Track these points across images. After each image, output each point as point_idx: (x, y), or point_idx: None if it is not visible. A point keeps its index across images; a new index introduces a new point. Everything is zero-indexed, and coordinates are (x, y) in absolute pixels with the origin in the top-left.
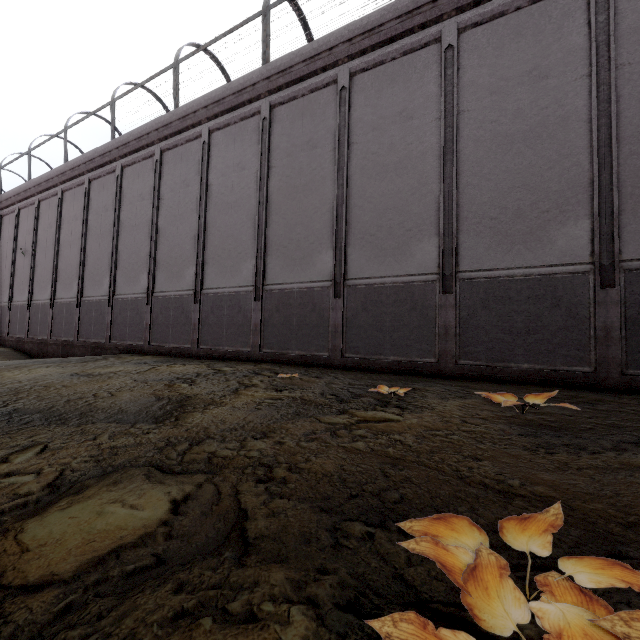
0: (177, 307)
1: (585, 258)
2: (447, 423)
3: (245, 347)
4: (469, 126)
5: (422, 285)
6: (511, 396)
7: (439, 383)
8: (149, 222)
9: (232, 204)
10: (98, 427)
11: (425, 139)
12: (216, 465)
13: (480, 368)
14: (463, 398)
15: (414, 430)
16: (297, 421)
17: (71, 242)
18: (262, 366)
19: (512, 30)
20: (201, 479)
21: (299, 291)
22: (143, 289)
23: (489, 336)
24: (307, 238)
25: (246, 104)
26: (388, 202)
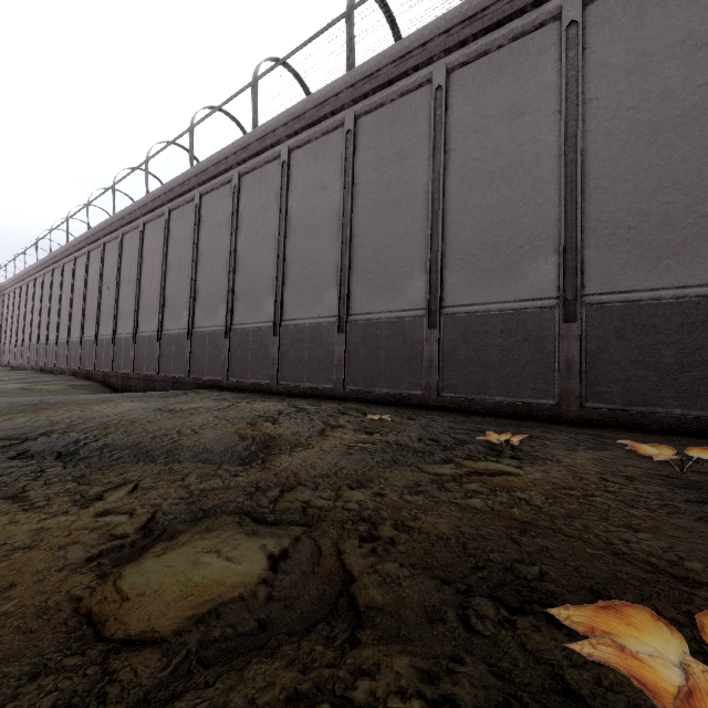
0: (256, 340)
1: None
2: (581, 480)
3: (327, 384)
4: (598, 117)
5: (537, 312)
6: (664, 449)
7: (561, 430)
8: (227, 251)
9: (313, 227)
10: (185, 467)
11: (540, 138)
12: (312, 517)
13: (614, 413)
14: (596, 449)
15: (540, 487)
16: (396, 470)
17: (152, 275)
18: (347, 405)
19: None
20: (297, 532)
21: (388, 321)
22: (221, 321)
23: (626, 374)
24: (397, 261)
25: (328, 117)
26: (493, 215)
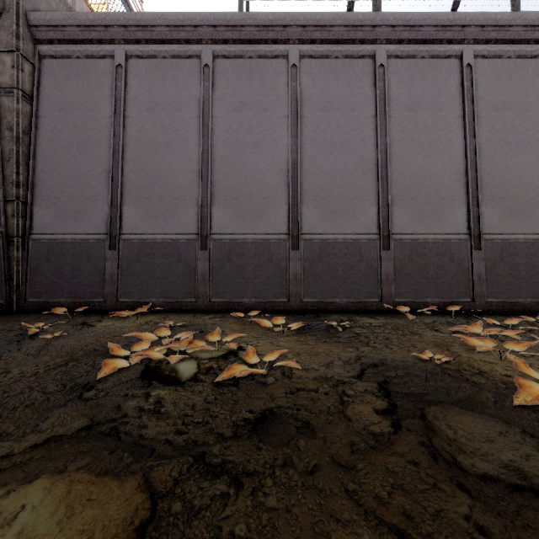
0: None
1: None
2: None
3: None
4: None
5: None
6: None
7: None
8: None
9: None
10: None
11: None
12: None
13: None
14: None
15: None
16: None
17: None
18: None
19: None
20: None
21: None
22: None
23: None
24: None
25: None
26: None
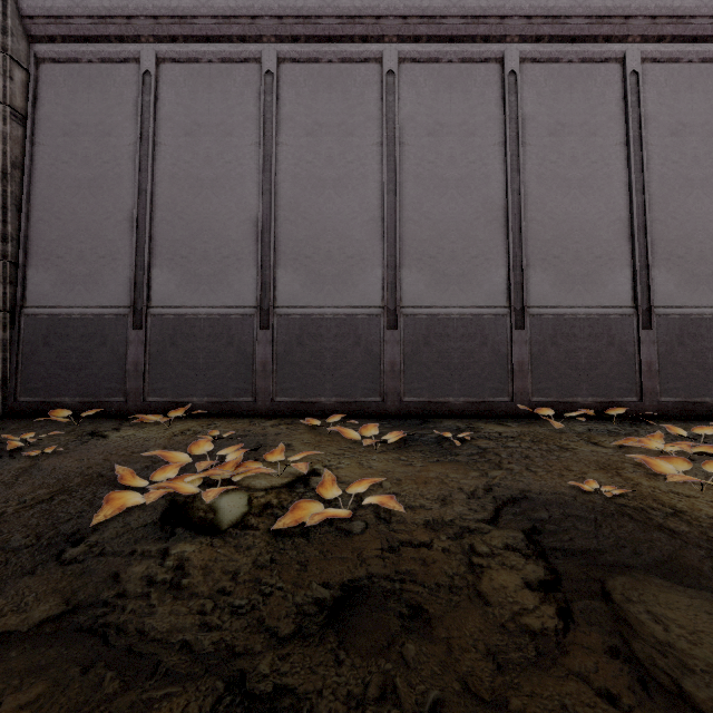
0: None
1: None
2: None
3: None
4: None
5: None
6: None
7: None
8: None
9: None
10: None
11: None
12: None
13: None
14: None
15: None
16: None
17: None
18: None
19: None
20: None
21: None
22: None
23: None
24: None
25: None
26: None
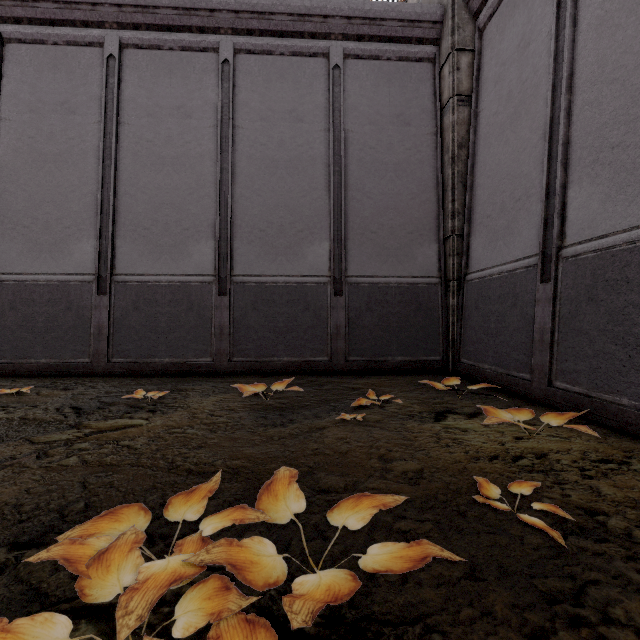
0: None
1: (326, 272)
2: (194, 419)
3: None
4: (243, 142)
5: (199, 286)
6: (262, 386)
7: (211, 381)
8: None
9: None
10: None
11: (203, 142)
12: None
13: (250, 364)
14: (224, 393)
15: (152, 432)
16: None
17: None
18: None
19: (278, 70)
20: None
21: (48, 284)
22: None
23: (258, 335)
24: (60, 220)
25: None
26: (165, 197)
